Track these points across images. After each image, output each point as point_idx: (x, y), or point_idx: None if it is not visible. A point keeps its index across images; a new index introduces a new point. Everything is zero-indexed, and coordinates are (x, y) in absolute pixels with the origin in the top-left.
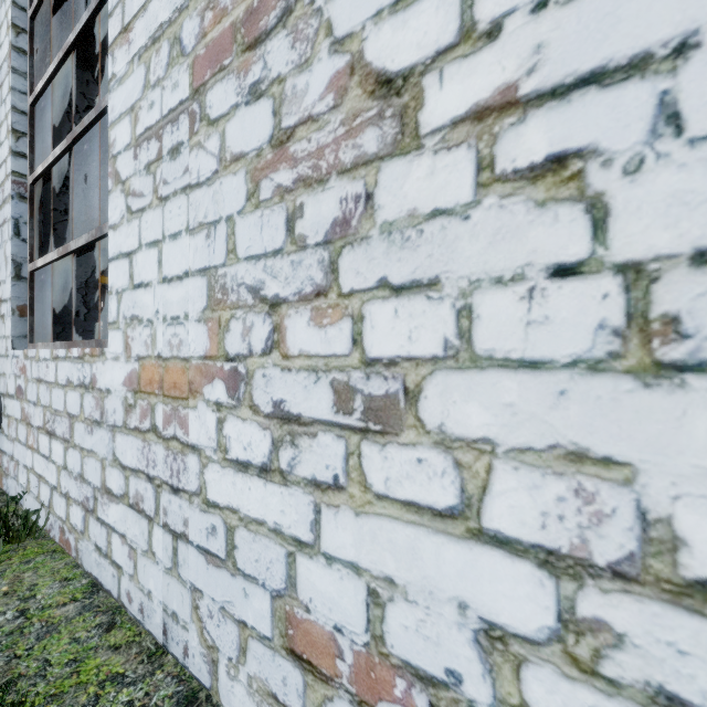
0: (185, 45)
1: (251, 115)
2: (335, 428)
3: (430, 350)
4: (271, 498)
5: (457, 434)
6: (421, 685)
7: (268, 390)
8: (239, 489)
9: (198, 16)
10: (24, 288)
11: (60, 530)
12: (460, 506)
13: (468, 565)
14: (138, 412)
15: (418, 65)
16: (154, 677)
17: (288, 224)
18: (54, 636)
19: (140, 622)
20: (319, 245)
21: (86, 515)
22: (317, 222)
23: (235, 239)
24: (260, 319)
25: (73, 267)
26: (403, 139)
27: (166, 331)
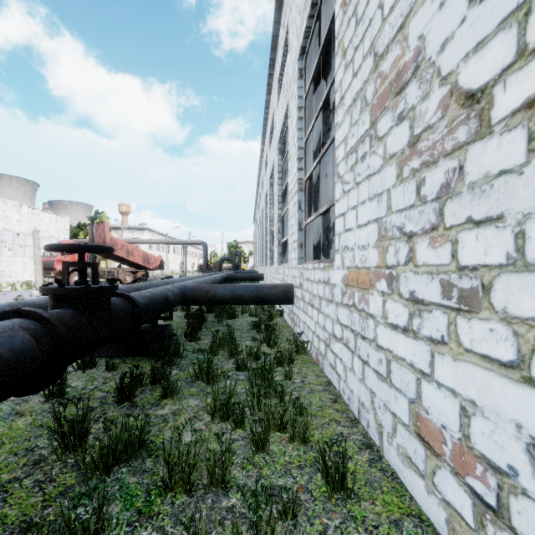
0: (367, 100)
1: (398, 131)
2: (441, 307)
3: (497, 260)
4: (408, 346)
5: (515, 314)
6: (492, 471)
7: (407, 285)
8: (392, 340)
9: (373, 83)
10: (302, 234)
11: (315, 354)
12: (516, 361)
13: (522, 399)
14: (347, 296)
15: (490, 81)
16: (352, 429)
17: (417, 190)
18: (313, 395)
19: (348, 405)
20: (433, 200)
21: (326, 347)
22: (432, 187)
23: (391, 201)
24: (402, 245)
25: (321, 220)
26: (481, 130)
27: (359, 253)
